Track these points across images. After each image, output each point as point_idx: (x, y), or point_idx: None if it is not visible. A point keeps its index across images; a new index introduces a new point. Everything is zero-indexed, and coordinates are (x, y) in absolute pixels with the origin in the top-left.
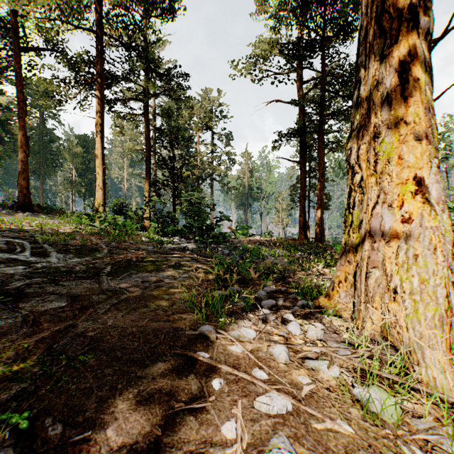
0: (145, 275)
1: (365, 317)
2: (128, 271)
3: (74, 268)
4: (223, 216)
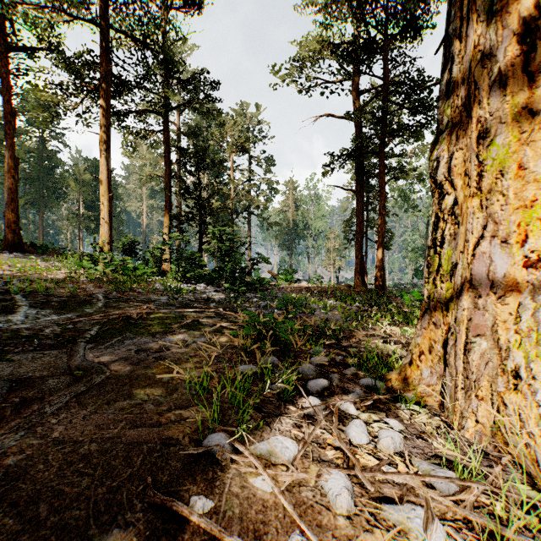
0: (144, 340)
1: (465, 411)
2: (122, 334)
3: (43, 331)
4: (261, 257)
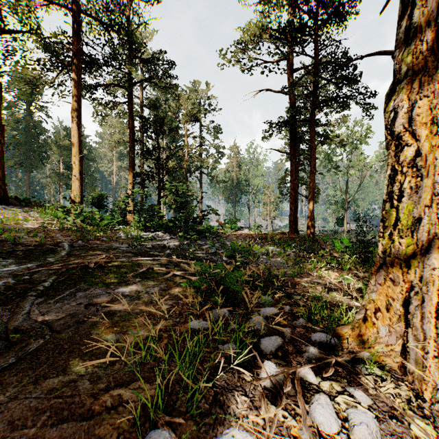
0: (96, 292)
1: None
2: (76, 285)
3: None
4: (210, 209)
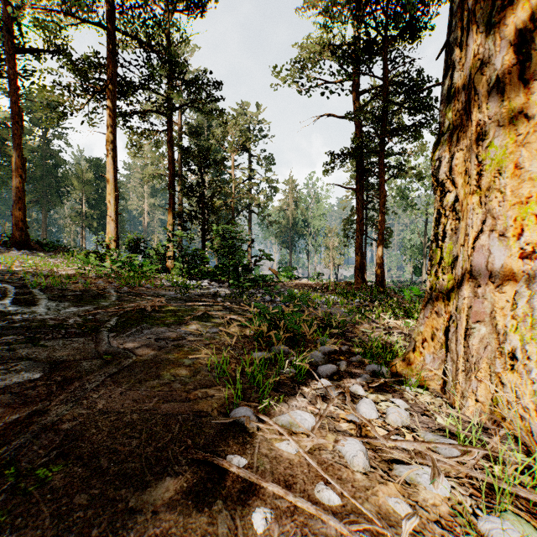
0: (161, 330)
1: (466, 391)
2: (139, 324)
3: (67, 321)
4: (264, 254)
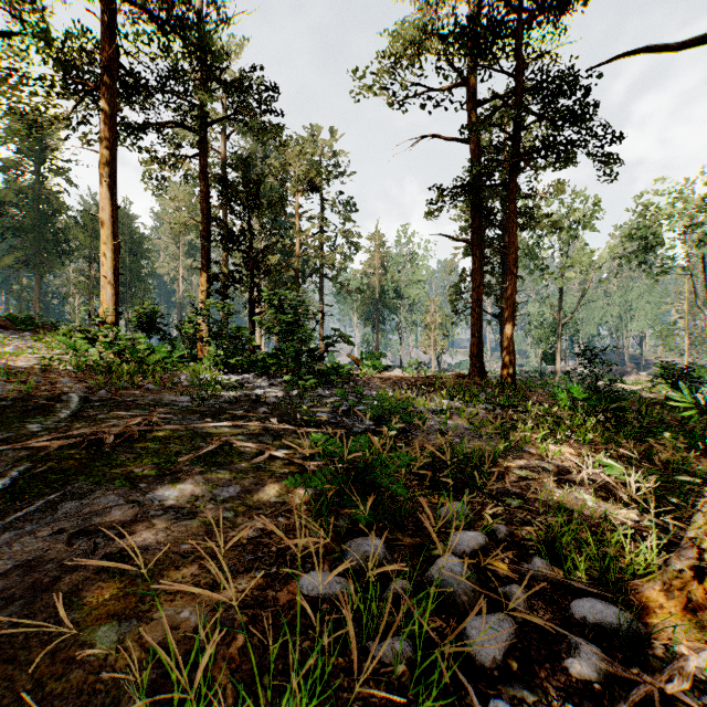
0: (105, 500)
1: None
2: (67, 484)
3: None
4: (339, 334)
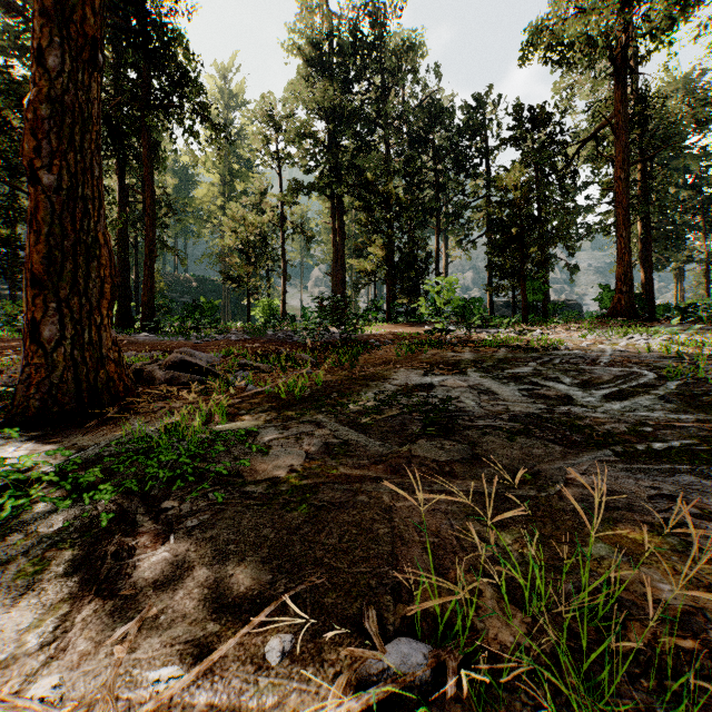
0: None
1: None
2: (705, 464)
3: (601, 425)
4: None
